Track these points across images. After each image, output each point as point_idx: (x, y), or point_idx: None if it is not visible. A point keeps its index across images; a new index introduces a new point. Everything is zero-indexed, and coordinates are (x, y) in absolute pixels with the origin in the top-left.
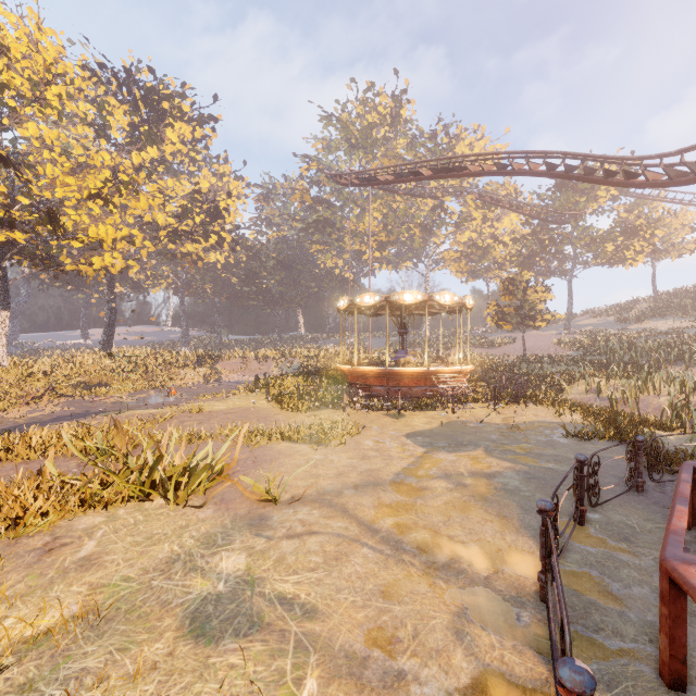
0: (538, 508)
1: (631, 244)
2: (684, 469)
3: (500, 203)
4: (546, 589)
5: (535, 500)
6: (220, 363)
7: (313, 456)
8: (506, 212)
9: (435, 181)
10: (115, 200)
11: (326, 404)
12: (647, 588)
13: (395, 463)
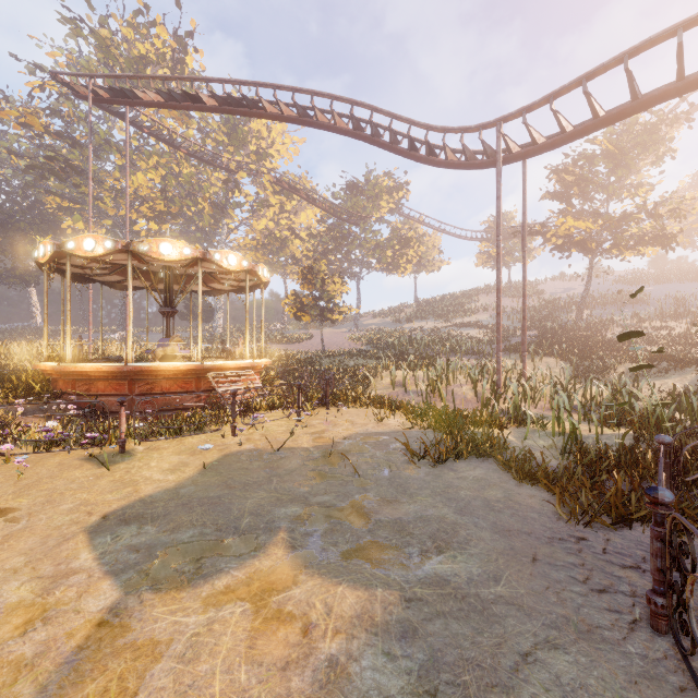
0: None
1: (405, 252)
2: None
3: (298, 192)
4: None
5: None
6: None
7: None
8: (303, 207)
9: (228, 152)
10: None
11: None
12: None
13: None
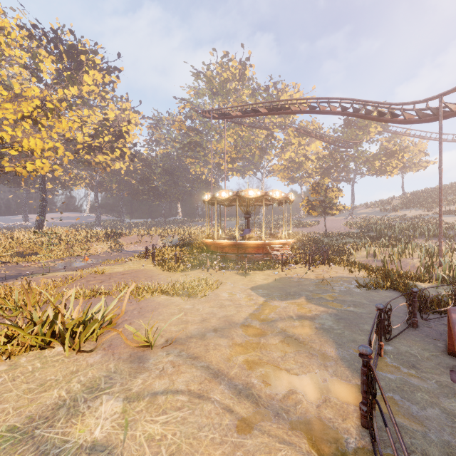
0: (360, 352)
1: (390, 162)
2: (453, 313)
3: (310, 134)
4: (369, 420)
5: (345, 336)
6: (122, 238)
7: (184, 306)
8: (313, 140)
9: (268, 118)
10: (43, 122)
11: (195, 266)
12: (438, 409)
13: (244, 310)
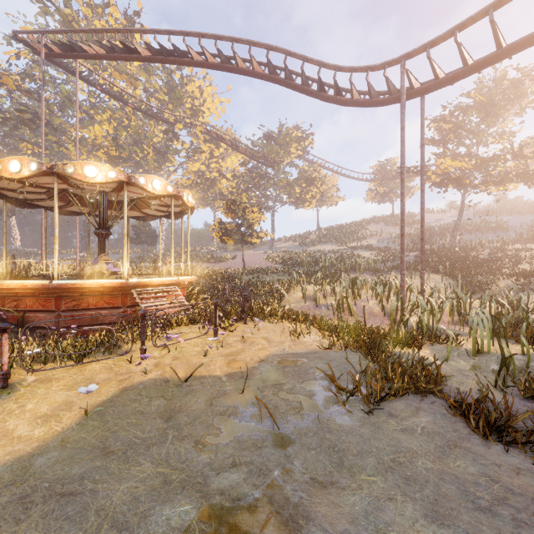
0: None
1: (310, 189)
2: None
3: (224, 141)
4: None
5: None
6: None
7: None
8: (228, 154)
9: (168, 109)
10: None
11: None
12: None
13: None
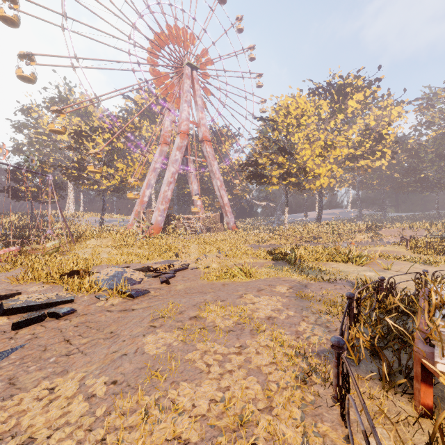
0: None
1: None
2: None
3: None
4: None
5: None
6: (381, 231)
7: (418, 267)
8: None
9: None
10: (325, 153)
11: None
12: None
13: None
